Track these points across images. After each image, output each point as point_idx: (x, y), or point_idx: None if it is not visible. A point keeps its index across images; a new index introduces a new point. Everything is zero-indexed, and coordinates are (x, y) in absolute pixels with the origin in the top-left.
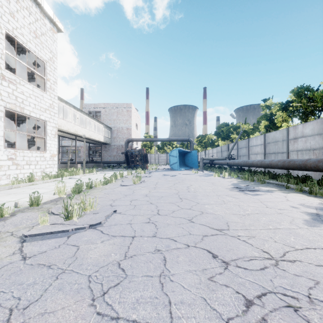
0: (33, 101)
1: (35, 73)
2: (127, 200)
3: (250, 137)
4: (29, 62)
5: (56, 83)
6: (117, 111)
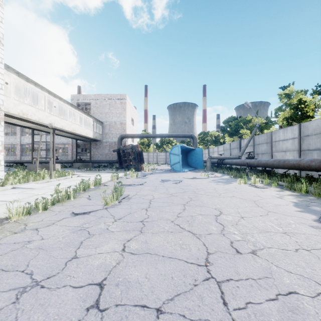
0: None
1: None
2: None
3: (264, 132)
4: None
5: (0, 43)
6: (110, 103)
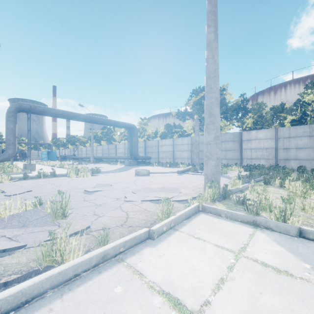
0: None
1: None
2: None
3: (85, 145)
4: None
5: None
6: None
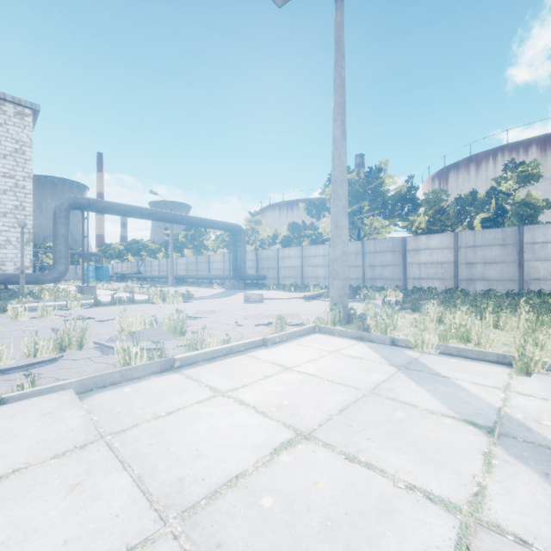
0: None
1: None
2: None
3: (157, 255)
4: None
5: None
6: None
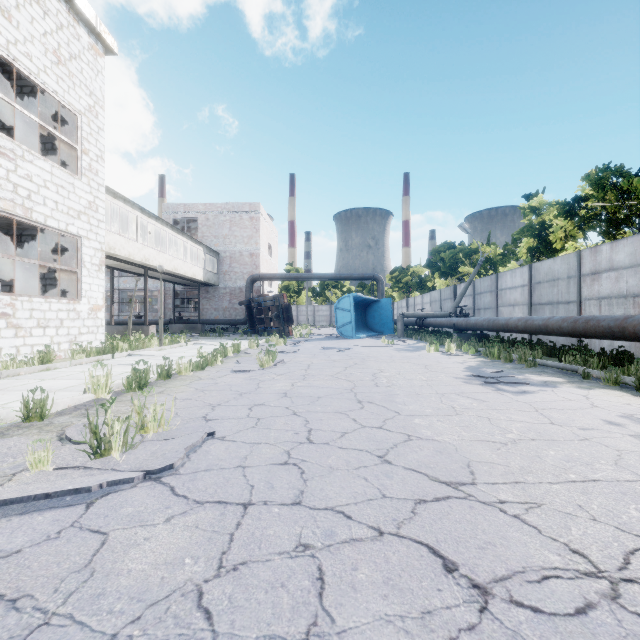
0: (51, 196)
1: (58, 139)
2: (243, 405)
3: (499, 270)
4: (46, 116)
5: (102, 159)
6: (231, 220)
